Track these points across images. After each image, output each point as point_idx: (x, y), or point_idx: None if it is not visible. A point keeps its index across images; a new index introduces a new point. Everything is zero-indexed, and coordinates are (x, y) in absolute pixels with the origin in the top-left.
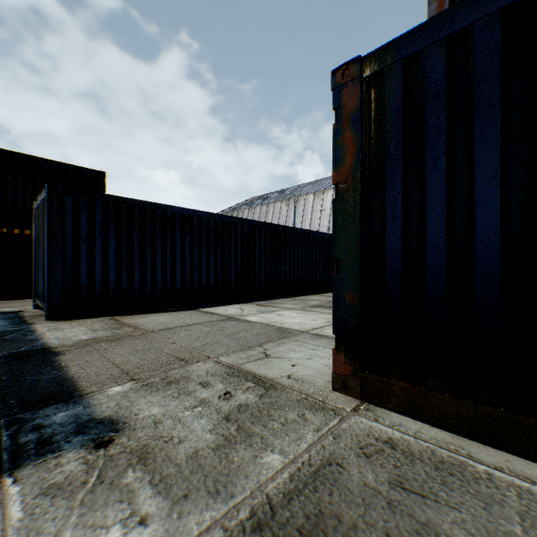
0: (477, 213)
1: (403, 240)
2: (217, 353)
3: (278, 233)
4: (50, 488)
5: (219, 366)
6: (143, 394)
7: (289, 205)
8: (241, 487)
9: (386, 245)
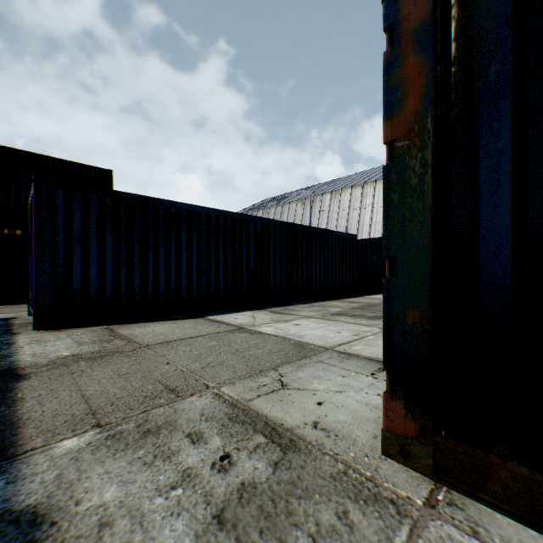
0: None
1: (513, 223)
2: (219, 380)
3: (295, 233)
4: None
5: (219, 402)
6: (102, 456)
7: (305, 206)
8: None
9: (480, 232)
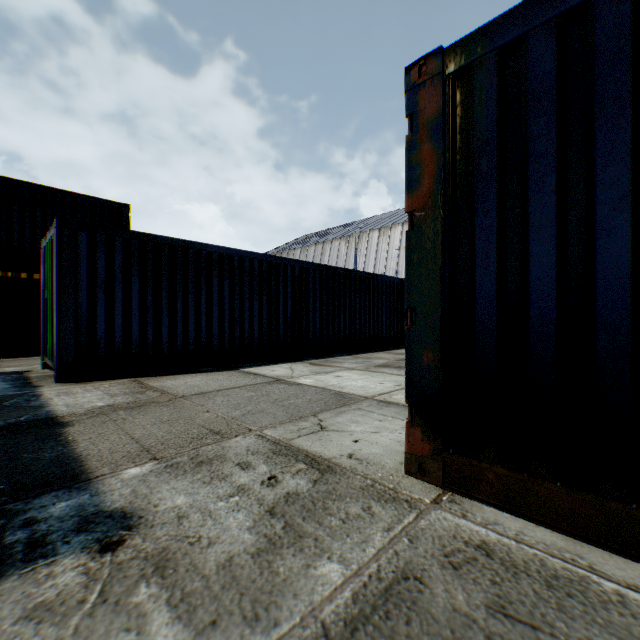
0: (598, 246)
1: (498, 283)
2: (261, 425)
3: (337, 277)
4: (36, 609)
5: (263, 441)
6: (166, 478)
7: (350, 245)
8: (288, 611)
9: (476, 289)
